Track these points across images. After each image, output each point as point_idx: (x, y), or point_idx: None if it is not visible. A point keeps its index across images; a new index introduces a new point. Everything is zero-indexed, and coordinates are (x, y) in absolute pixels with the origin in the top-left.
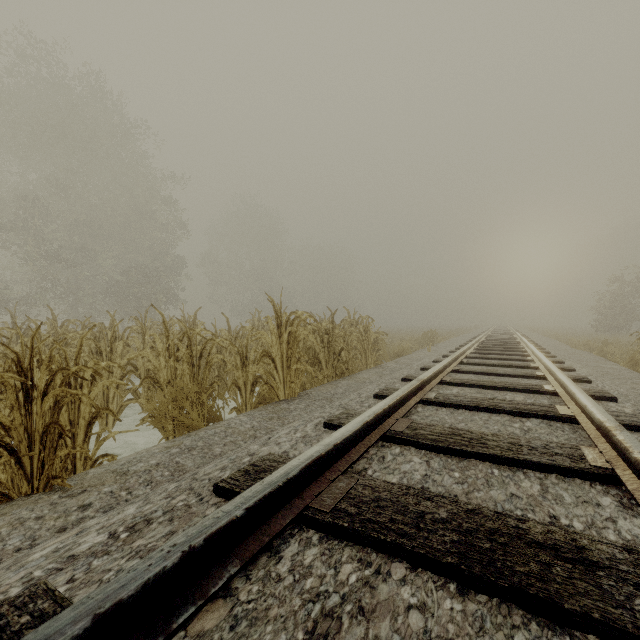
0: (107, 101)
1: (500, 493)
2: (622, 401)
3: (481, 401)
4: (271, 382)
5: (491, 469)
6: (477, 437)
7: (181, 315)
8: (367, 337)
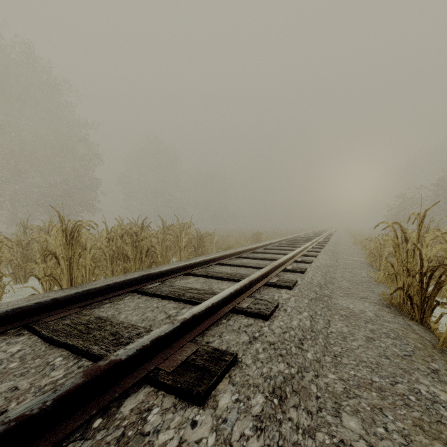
0: (38, 65)
1: (7, 387)
2: (296, 289)
3: (179, 291)
4: (53, 275)
5: (54, 359)
6: (98, 326)
7: (50, 221)
8: (181, 238)
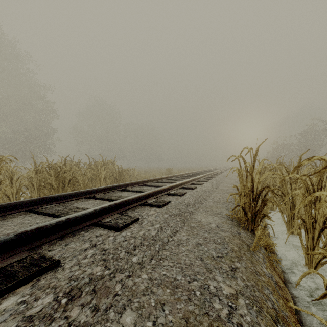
0: (4, 39)
1: None
2: (165, 207)
3: (67, 210)
4: None
5: None
6: None
7: None
8: (101, 171)
